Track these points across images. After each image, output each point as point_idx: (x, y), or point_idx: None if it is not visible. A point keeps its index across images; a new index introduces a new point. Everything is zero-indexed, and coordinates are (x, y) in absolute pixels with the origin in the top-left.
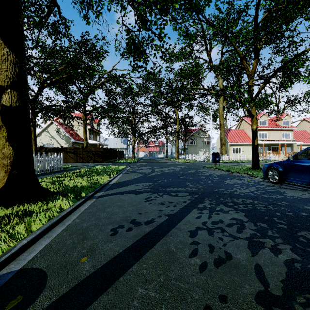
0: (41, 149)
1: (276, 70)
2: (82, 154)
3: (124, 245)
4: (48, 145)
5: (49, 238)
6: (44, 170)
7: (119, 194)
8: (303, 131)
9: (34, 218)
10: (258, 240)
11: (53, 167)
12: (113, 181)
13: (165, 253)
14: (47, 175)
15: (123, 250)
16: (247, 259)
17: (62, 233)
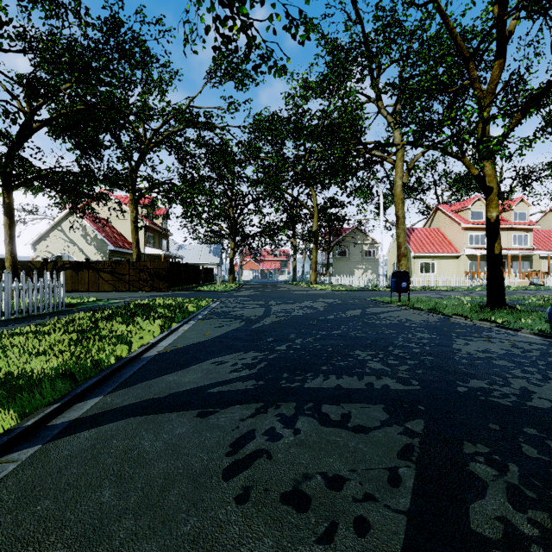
0: (46, 264)
1: None
2: (128, 274)
3: None
4: (62, 256)
5: None
6: (9, 312)
7: (143, 417)
8: (550, 231)
9: None
10: None
11: (35, 304)
12: (159, 347)
13: None
14: (2, 326)
15: None
16: None
17: None
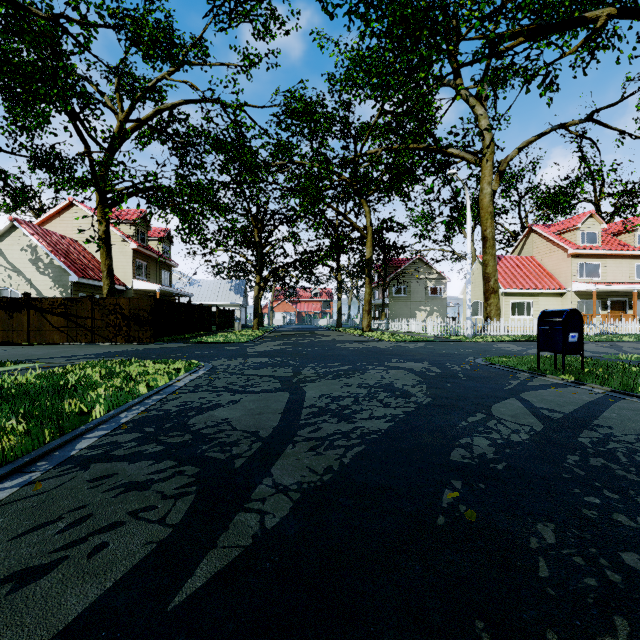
0: None
1: None
2: (90, 317)
3: None
4: (1, 291)
5: None
6: None
7: None
8: None
9: None
10: None
11: None
12: None
13: None
14: None
15: None
16: None
17: None
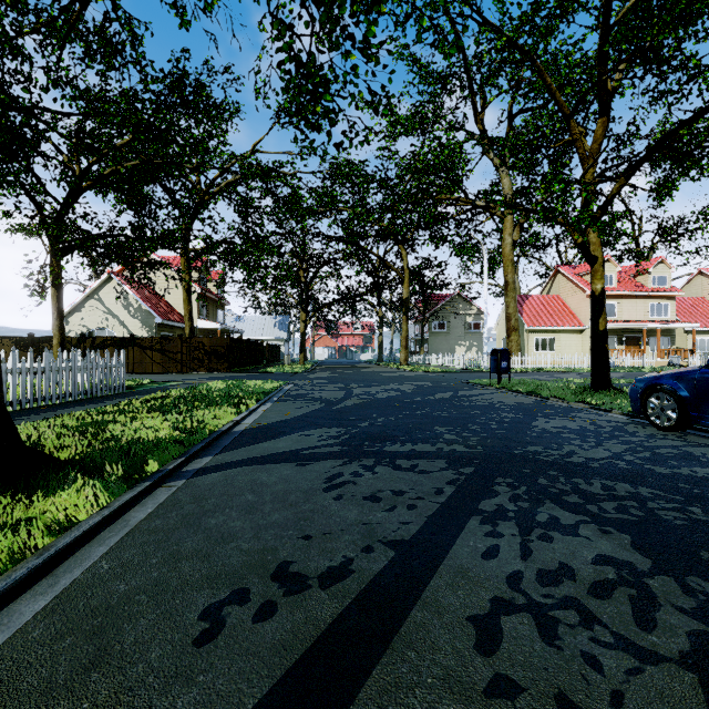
0: (83, 341)
1: (656, 143)
2: (180, 352)
3: (236, 703)
4: (100, 331)
5: None
6: (75, 393)
7: (255, 466)
8: (699, 298)
9: None
10: None
11: (98, 385)
12: (244, 424)
13: None
14: (78, 406)
15: None
16: None
17: (32, 627)
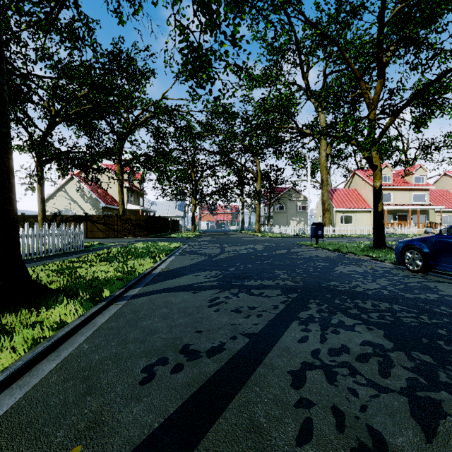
0: (56, 217)
1: (413, 96)
2: (117, 225)
3: (164, 410)
4: (65, 211)
5: (21, 390)
6: (54, 250)
7: (167, 293)
8: (444, 190)
9: (4, 344)
10: (428, 397)
11: (67, 245)
12: (158, 269)
13: (247, 432)
14: (56, 258)
15: (160, 424)
16: (421, 451)
17: (50, 376)
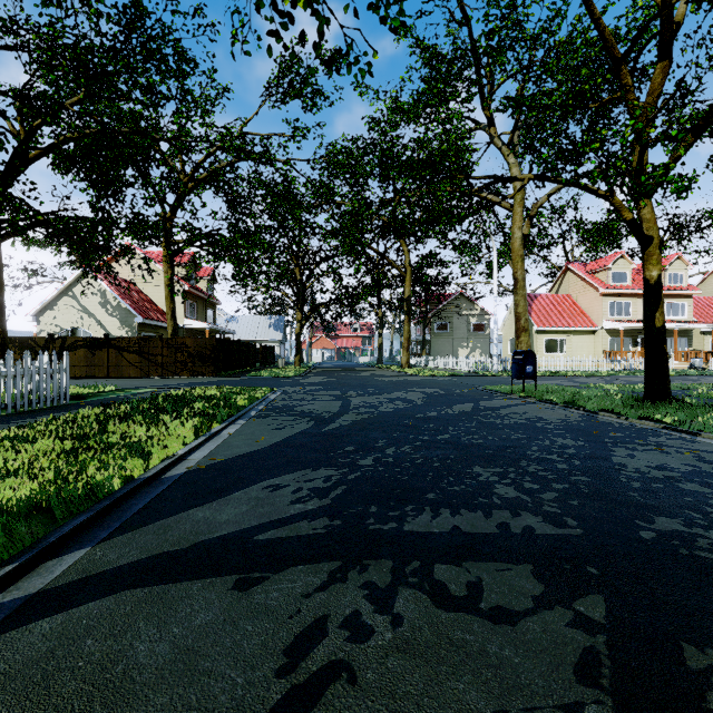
0: (52, 342)
1: None
2: (161, 354)
3: None
4: (74, 331)
5: None
6: None
7: (146, 589)
8: None
9: None
10: None
11: (25, 396)
12: (190, 460)
13: None
14: None
15: None
16: None
17: None
